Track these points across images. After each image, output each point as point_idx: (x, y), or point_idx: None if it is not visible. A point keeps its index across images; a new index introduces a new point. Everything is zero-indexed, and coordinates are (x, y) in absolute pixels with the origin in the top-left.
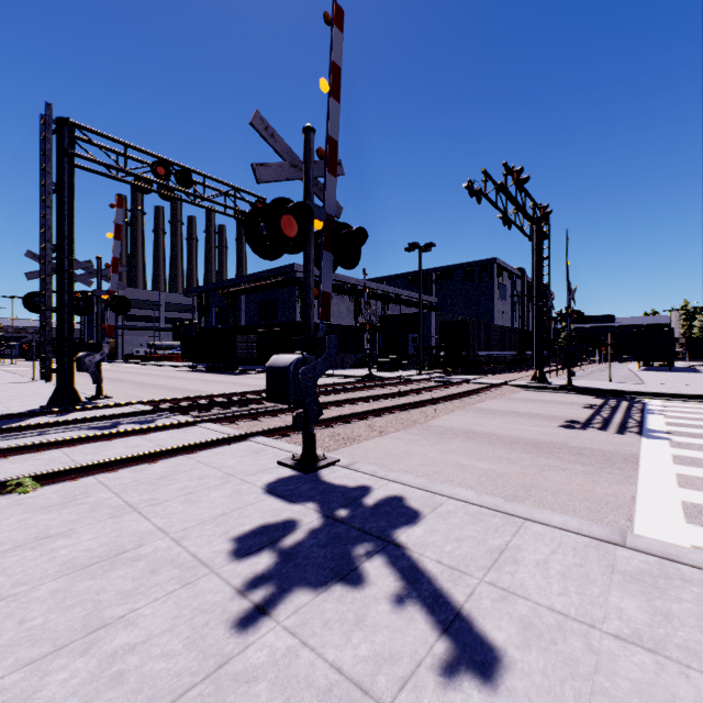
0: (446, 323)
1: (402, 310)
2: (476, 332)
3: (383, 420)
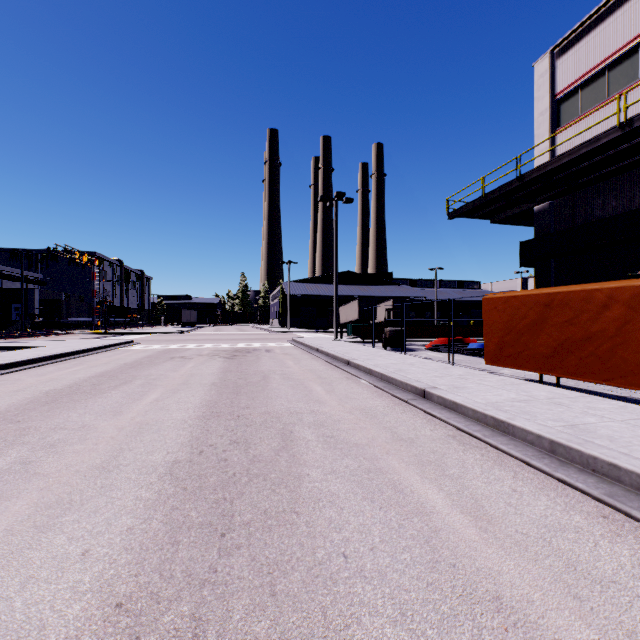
0: (45, 300)
1: (4, 283)
2: (67, 306)
3: (4, 340)
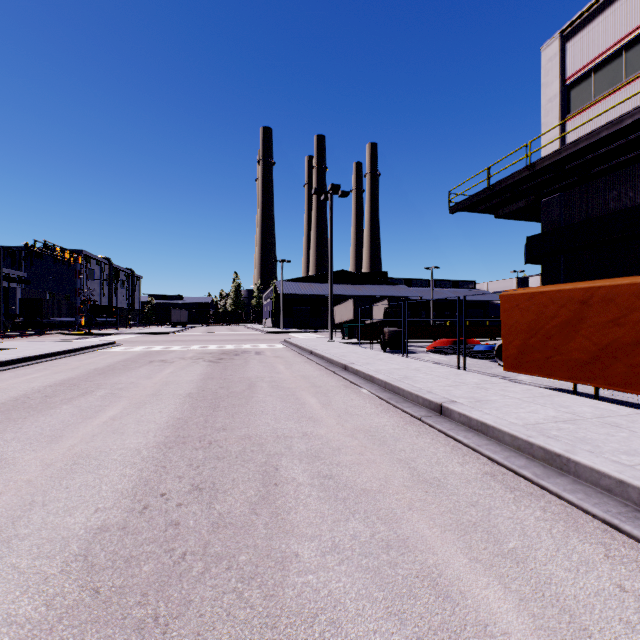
0: (25, 299)
1: None
2: (49, 306)
3: None
